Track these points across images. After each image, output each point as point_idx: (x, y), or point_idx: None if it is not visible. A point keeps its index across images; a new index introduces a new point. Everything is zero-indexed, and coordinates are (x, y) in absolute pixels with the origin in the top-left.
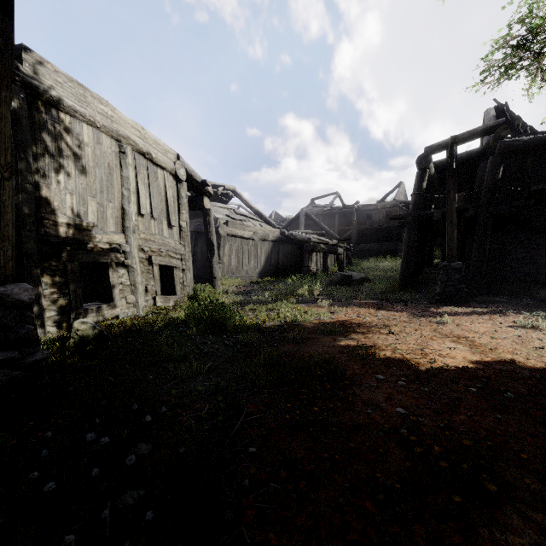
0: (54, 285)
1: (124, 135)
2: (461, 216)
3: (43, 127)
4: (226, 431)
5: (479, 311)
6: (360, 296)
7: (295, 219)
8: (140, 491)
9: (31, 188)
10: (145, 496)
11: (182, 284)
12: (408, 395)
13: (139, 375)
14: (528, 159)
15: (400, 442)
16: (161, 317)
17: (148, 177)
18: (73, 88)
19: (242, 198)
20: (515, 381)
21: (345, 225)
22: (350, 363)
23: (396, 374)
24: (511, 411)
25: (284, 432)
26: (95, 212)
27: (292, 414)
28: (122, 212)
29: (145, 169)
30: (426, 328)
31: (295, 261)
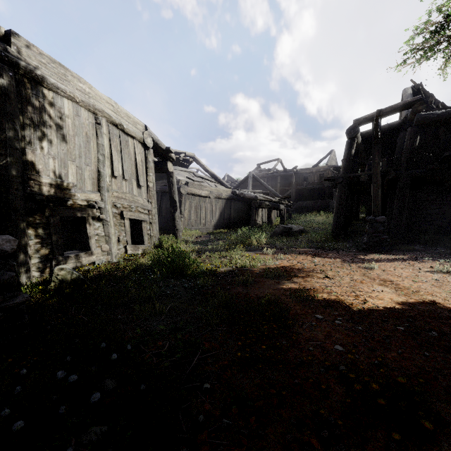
0: (38, 236)
1: (100, 109)
2: (384, 177)
3: (29, 101)
4: (184, 367)
5: (401, 258)
6: (299, 245)
7: (244, 181)
8: (103, 427)
9: (18, 153)
10: (107, 432)
11: (149, 235)
12: (344, 333)
13: (109, 315)
14: (440, 130)
15: (340, 378)
16: (131, 263)
17: (120, 145)
18: (56, 68)
19: (200, 163)
20: (437, 321)
21: (286, 186)
22: (292, 303)
23: (333, 314)
24: (436, 349)
25: (235, 369)
26: (75, 173)
27: (242, 351)
28: (98, 174)
29: (118, 138)
30: (356, 273)
31: (244, 215)
